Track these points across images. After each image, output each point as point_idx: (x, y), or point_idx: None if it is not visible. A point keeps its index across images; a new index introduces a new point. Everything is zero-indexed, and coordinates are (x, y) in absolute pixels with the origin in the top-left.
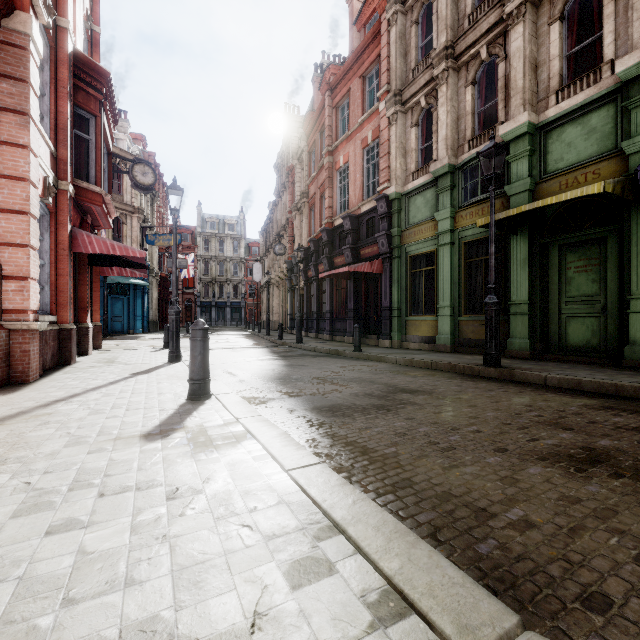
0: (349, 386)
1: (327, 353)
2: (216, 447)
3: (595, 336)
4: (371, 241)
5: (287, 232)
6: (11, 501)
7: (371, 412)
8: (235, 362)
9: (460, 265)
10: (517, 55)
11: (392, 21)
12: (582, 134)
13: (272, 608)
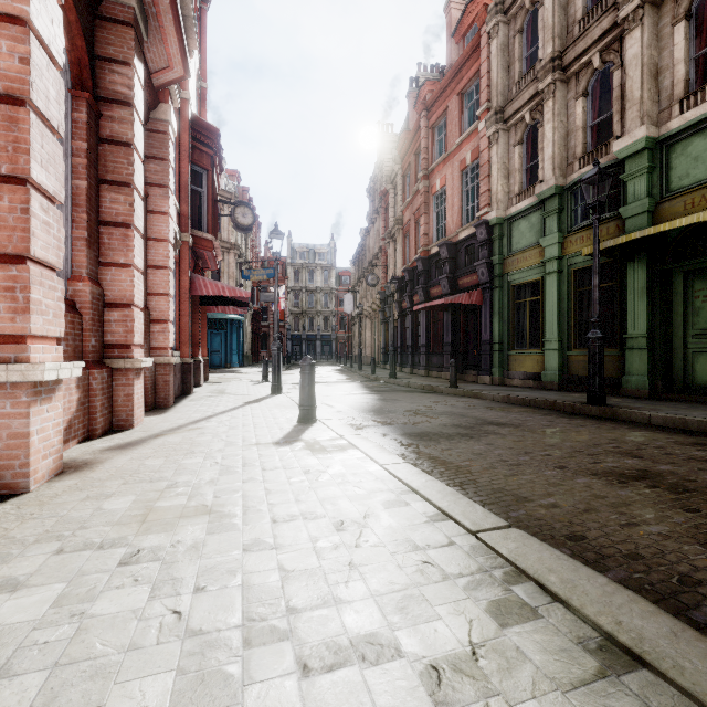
0: (439, 418)
1: (421, 389)
2: (329, 451)
3: None
4: (470, 270)
5: (380, 261)
6: (213, 469)
7: (455, 438)
8: (330, 395)
9: (569, 295)
10: (633, 63)
11: (493, 33)
12: None
13: (374, 513)
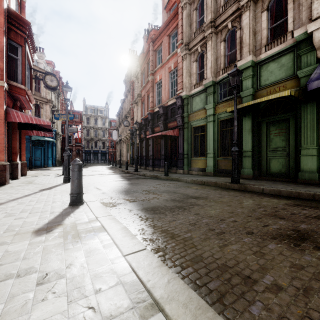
0: (162, 195)
1: (151, 177)
2: (80, 238)
3: (284, 167)
4: (173, 119)
5: (130, 114)
6: None
7: (175, 210)
8: (101, 182)
9: (218, 132)
10: (246, 27)
11: (184, 7)
12: (277, 67)
13: None
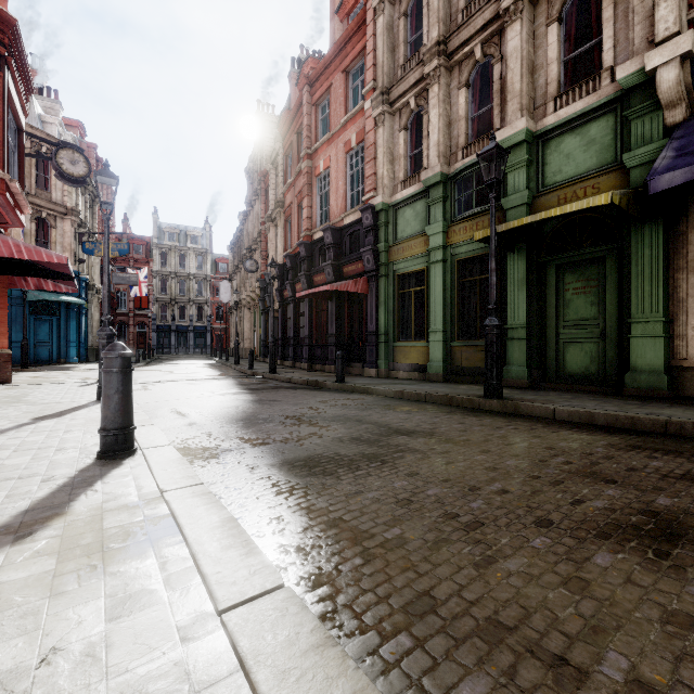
0: (331, 427)
1: (305, 384)
2: (105, 557)
3: (594, 363)
4: (355, 257)
5: (260, 246)
6: None
7: (361, 466)
8: (190, 398)
9: (453, 285)
10: (514, 55)
11: (379, 10)
12: (581, 145)
13: None
